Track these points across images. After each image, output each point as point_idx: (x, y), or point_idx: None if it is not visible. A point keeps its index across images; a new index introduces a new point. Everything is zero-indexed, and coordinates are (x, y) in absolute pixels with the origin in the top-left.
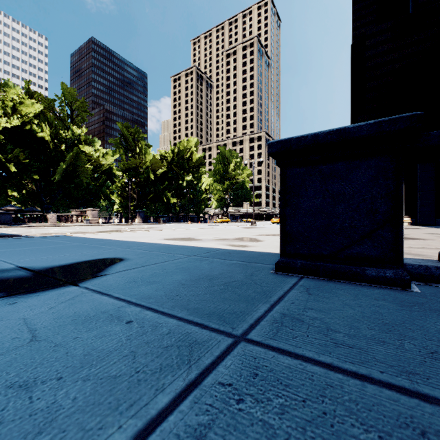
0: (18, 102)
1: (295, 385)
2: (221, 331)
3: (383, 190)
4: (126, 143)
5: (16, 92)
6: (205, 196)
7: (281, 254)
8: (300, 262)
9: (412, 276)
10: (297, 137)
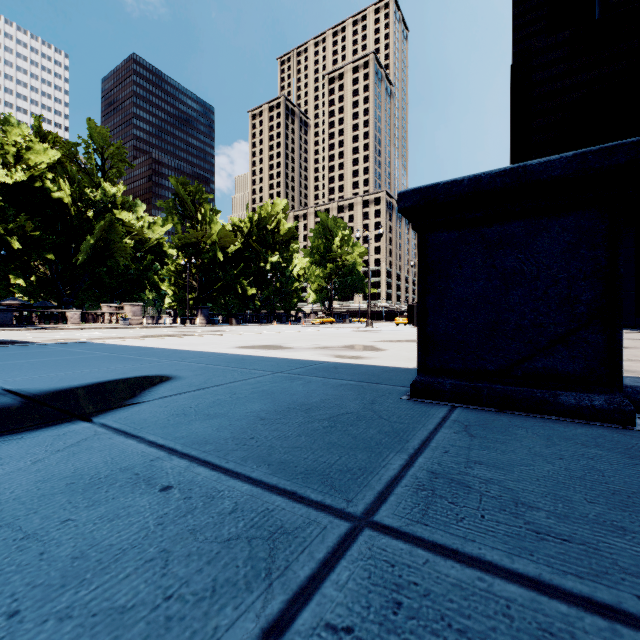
0: (25, 146)
1: (478, 630)
2: (327, 506)
3: (587, 265)
4: (182, 207)
5: (21, 132)
6: (298, 286)
7: (419, 370)
8: (451, 383)
9: (632, 404)
10: (445, 183)
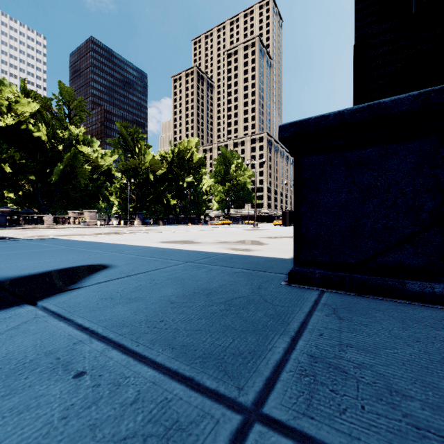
0: (14, 100)
1: None
2: (221, 394)
3: (429, 181)
4: (125, 143)
5: (11, 91)
6: (206, 198)
7: (295, 262)
8: (319, 272)
9: None
10: (316, 117)
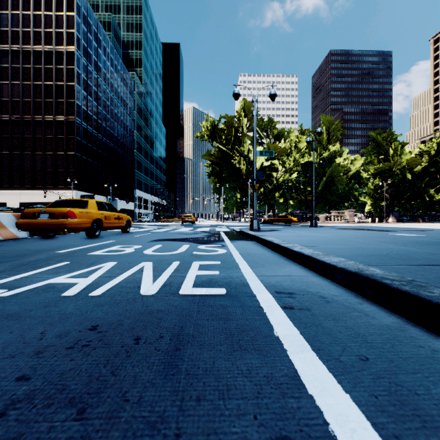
0: (298, 141)
1: None
2: None
3: None
4: (377, 148)
5: (294, 134)
6: None
7: None
8: None
9: None
10: None
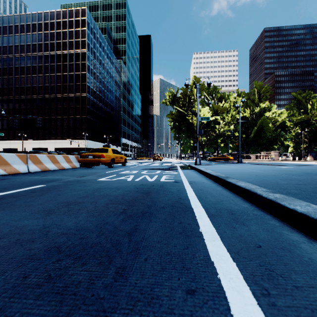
0: (235, 101)
1: None
2: None
3: None
4: (298, 104)
5: (233, 96)
6: None
7: None
8: None
9: None
10: None
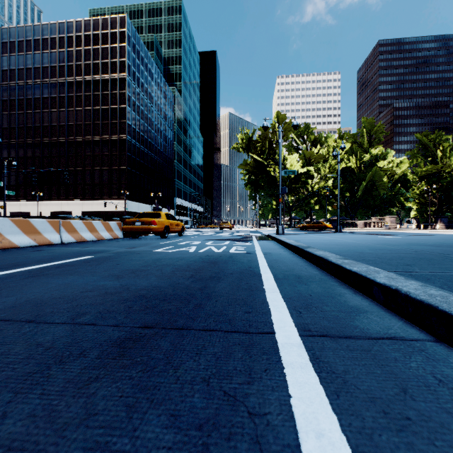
0: (336, 146)
1: None
2: None
3: None
4: (423, 150)
5: (332, 139)
6: None
7: None
8: None
9: None
10: None
